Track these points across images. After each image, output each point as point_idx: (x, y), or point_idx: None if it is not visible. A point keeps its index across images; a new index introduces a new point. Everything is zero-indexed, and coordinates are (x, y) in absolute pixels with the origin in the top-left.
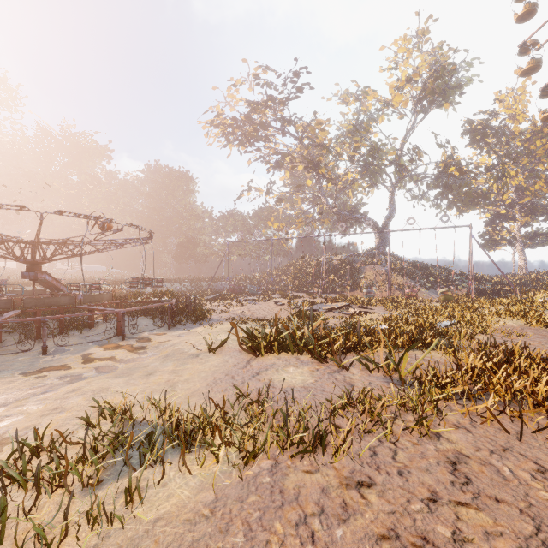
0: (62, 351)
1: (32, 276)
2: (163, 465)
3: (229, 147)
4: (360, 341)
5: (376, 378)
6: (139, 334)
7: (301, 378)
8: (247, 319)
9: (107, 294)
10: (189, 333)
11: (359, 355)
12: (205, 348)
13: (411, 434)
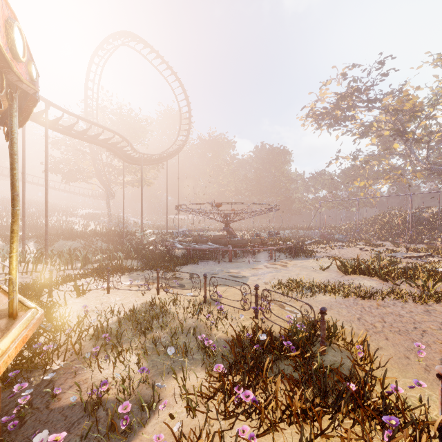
0: (254, 263)
1: (227, 229)
2: (320, 290)
3: (320, 129)
4: (407, 272)
5: (414, 290)
6: (280, 260)
7: (370, 284)
8: (339, 258)
9: (259, 239)
10: (306, 262)
11: (406, 279)
12: (318, 269)
13: (415, 303)
